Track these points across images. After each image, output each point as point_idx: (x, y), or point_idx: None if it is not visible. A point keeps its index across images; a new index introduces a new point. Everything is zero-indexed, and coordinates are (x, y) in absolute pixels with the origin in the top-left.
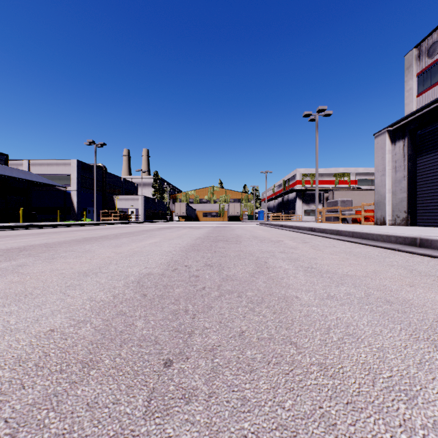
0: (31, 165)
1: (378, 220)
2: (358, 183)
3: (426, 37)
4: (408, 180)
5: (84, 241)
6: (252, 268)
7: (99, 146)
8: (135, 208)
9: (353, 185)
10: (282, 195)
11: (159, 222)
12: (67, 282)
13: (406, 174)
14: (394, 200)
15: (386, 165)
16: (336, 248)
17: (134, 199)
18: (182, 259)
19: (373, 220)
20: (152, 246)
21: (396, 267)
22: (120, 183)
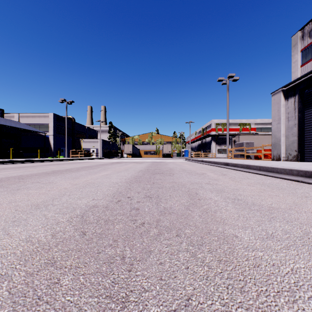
0: (20, 117)
1: (275, 157)
2: (256, 130)
3: (307, 23)
4: (298, 127)
5: (51, 174)
6: (186, 200)
7: (69, 103)
8: (96, 148)
9: (252, 132)
10: (202, 139)
11: (112, 158)
12: (16, 216)
13: (297, 122)
14: (287, 142)
15: (281, 116)
16: (250, 179)
17: (95, 141)
18: (126, 190)
19: (270, 157)
20: (104, 178)
21: (311, 199)
22: (84, 130)
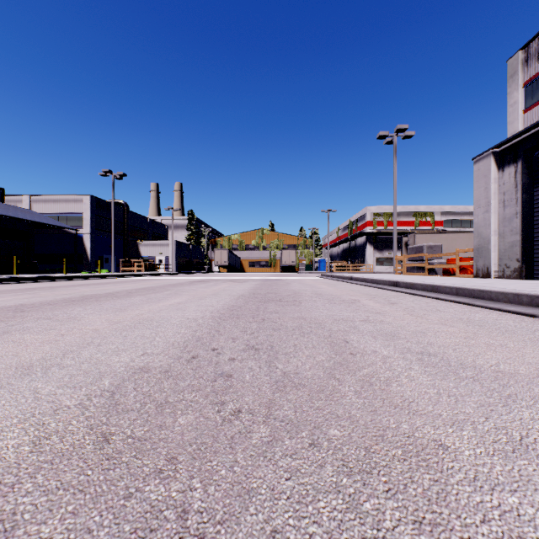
0: (33, 201)
1: (480, 271)
2: (443, 224)
3: (536, 36)
4: (522, 217)
5: (78, 302)
6: (326, 355)
7: (118, 178)
8: (165, 256)
9: (437, 227)
10: (349, 240)
11: (194, 273)
12: None
13: (520, 209)
14: (502, 245)
15: (491, 199)
16: (442, 312)
17: (163, 245)
18: (210, 334)
19: (472, 271)
20: (172, 310)
21: None
22: (145, 224)
